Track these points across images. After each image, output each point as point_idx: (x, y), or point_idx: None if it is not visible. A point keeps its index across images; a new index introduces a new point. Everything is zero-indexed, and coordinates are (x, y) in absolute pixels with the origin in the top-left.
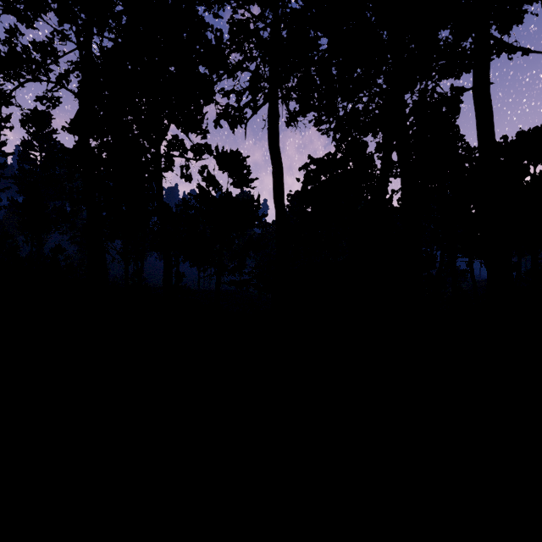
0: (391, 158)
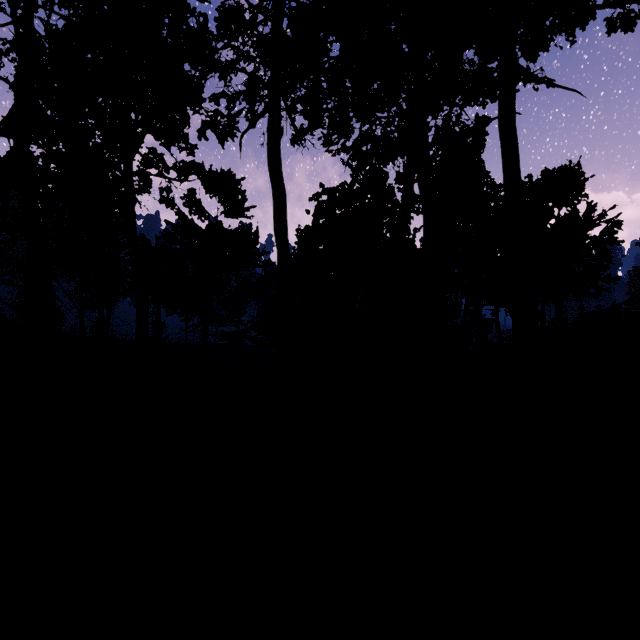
0: (413, 191)
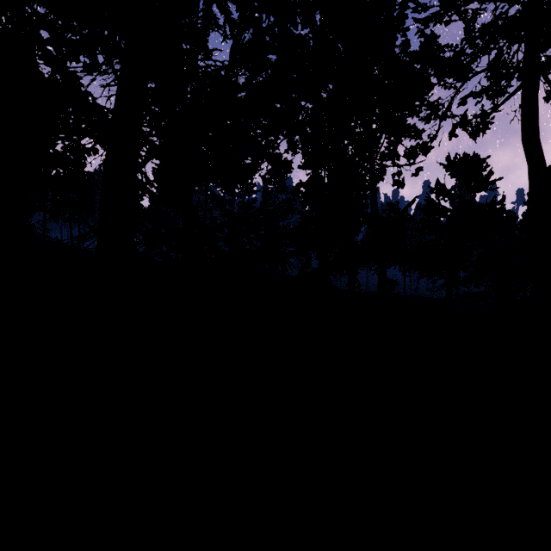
0: None
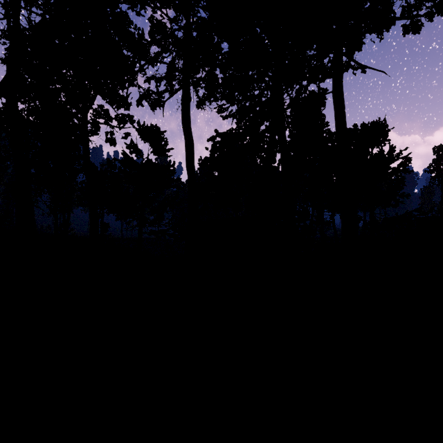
0: (276, 138)
